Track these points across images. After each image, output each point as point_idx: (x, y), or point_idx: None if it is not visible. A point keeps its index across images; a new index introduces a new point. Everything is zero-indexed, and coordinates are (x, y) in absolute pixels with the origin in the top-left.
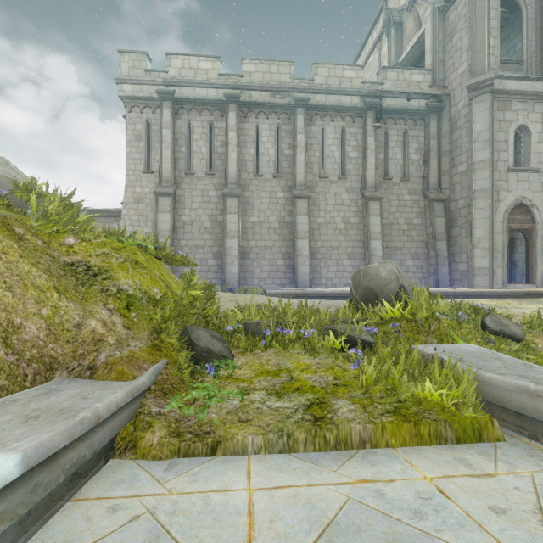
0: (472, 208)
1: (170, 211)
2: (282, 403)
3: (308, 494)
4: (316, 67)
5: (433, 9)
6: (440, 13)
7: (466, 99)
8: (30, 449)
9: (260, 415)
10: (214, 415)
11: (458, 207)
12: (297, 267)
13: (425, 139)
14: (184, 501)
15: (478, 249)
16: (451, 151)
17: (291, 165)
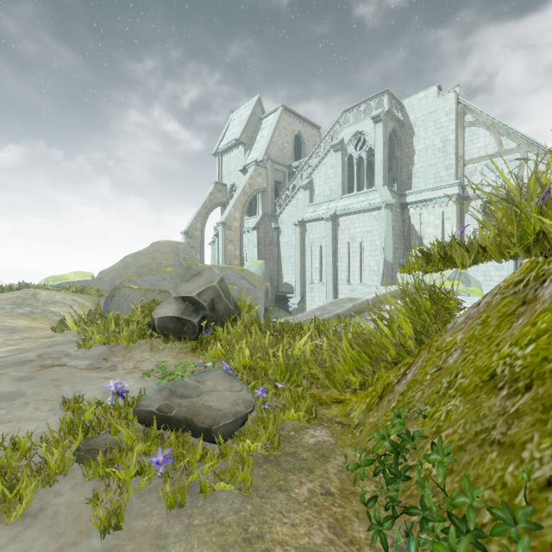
0: None
1: None
2: None
3: None
4: None
5: None
6: None
7: None
8: None
9: None
10: None
11: None
12: None
13: None
14: None
15: None
16: None
17: None
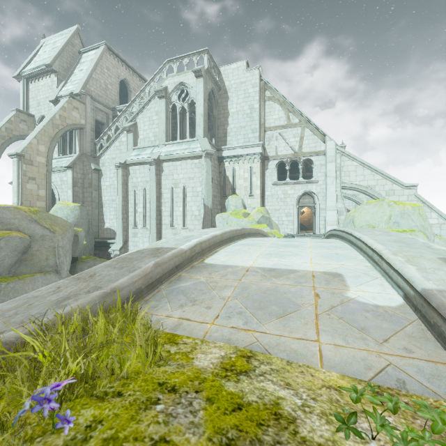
0: None
1: None
2: (277, 390)
3: (283, 331)
4: None
5: None
6: None
7: None
8: (431, 291)
9: (312, 387)
10: (388, 417)
11: None
12: None
13: None
14: (361, 345)
15: None
16: None
17: None
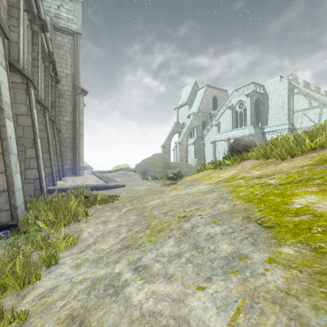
0: (79, 141)
1: (8, 70)
2: None
3: None
4: (41, 3)
5: (50, 21)
6: (52, 27)
7: (70, 88)
8: None
9: None
10: None
11: (64, 137)
12: (53, 169)
13: (52, 94)
14: None
15: (81, 159)
16: (59, 107)
17: (31, 72)
